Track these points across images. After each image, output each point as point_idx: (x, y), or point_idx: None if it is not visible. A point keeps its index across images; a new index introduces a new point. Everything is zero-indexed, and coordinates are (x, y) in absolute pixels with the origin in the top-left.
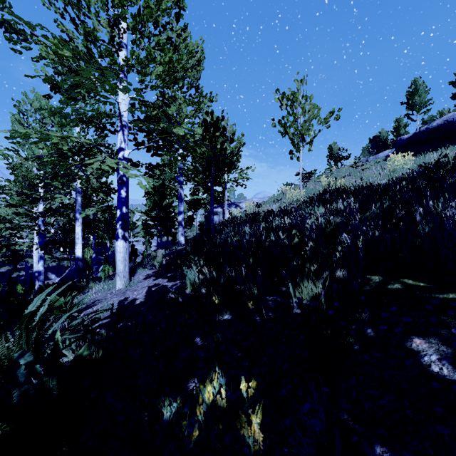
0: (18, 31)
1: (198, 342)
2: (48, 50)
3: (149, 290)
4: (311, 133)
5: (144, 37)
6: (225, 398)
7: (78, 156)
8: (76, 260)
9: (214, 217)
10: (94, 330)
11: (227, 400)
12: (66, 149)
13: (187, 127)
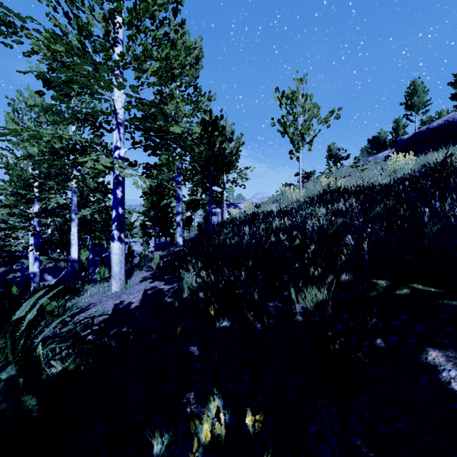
0: (8, 24)
1: (195, 351)
2: (40, 44)
3: (146, 293)
4: (311, 133)
5: (141, 32)
6: (224, 427)
7: (72, 155)
8: (72, 261)
9: (213, 218)
10: (84, 339)
11: (226, 427)
12: (58, 147)
13: (184, 125)
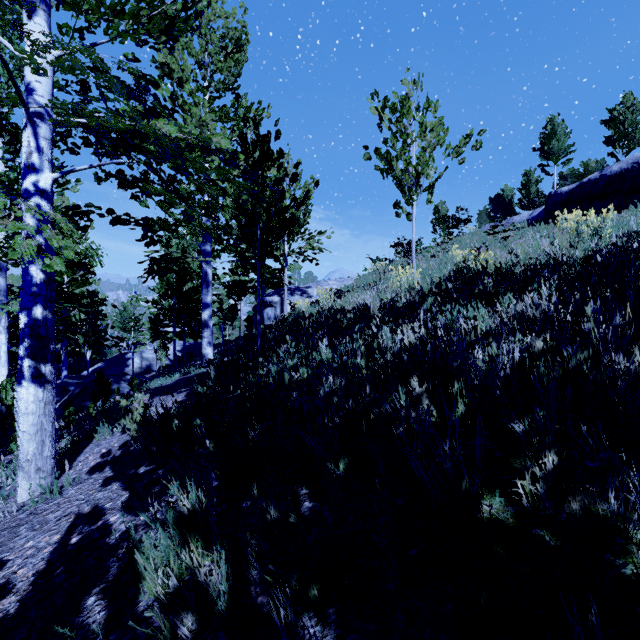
0: None
1: None
2: None
3: (64, 542)
4: (431, 173)
5: None
6: None
7: None
8: None
9: (268, 311)
10: None
11: None
12: None
13: (195, 131)
